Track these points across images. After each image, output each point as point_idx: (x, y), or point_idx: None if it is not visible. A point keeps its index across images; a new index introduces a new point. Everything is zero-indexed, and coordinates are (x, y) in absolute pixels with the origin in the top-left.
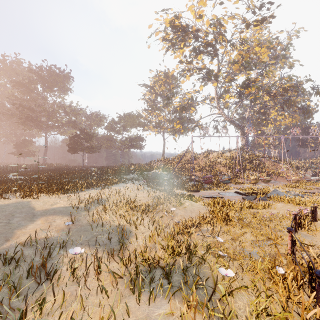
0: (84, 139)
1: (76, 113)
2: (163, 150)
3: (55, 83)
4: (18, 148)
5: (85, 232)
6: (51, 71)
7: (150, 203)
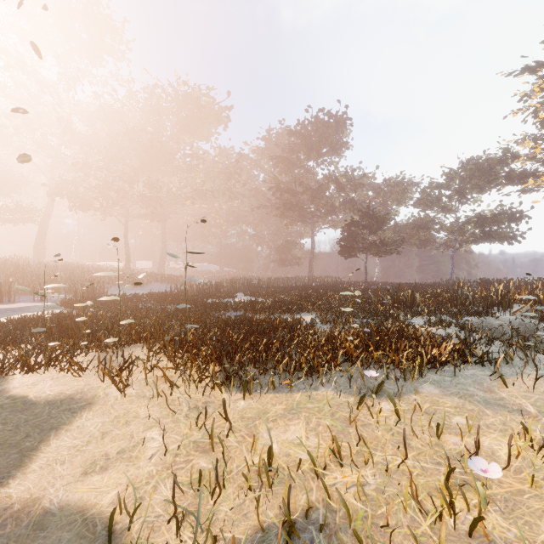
0: (367, 227)
1: (355, 183)
2: None
3: (323, 141)
4: (281, 254)
5: None
6: (317, 123)
7: None
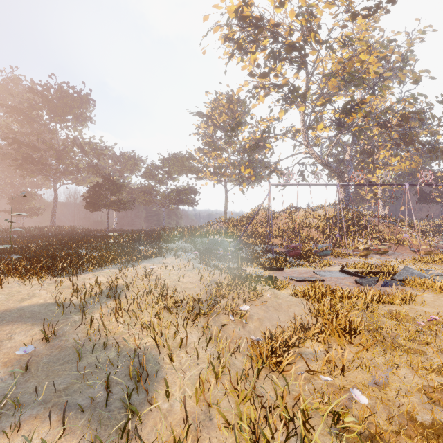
0: (109, 190)
1: (98, 152)
2: (225, 207)
3: (68, 109)
4: (14, 204)
5: (65, 366)
6: (61, 92)
7: (203, 294)
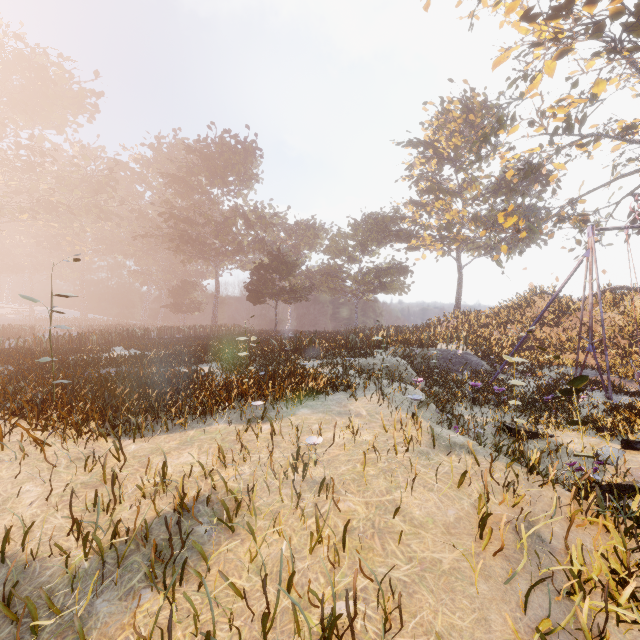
0: (277, 272)
1: (266, 221)
2: (457, 294)
3: (230, 168)
4: (175, 298)
5: None
6: (222, 145)
7: None
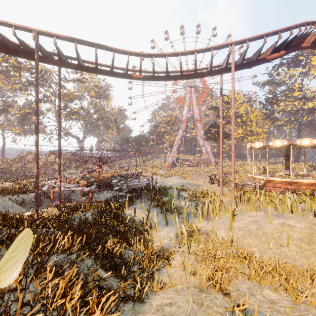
0: None
1: None
2: (2, 149)
3: None
4: None
5: None
6: None
7: None
